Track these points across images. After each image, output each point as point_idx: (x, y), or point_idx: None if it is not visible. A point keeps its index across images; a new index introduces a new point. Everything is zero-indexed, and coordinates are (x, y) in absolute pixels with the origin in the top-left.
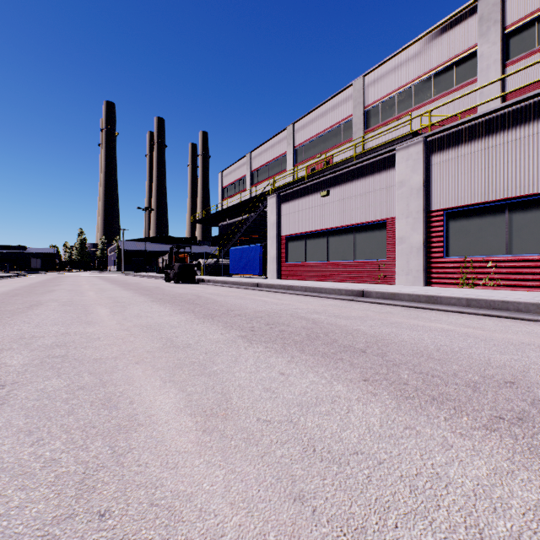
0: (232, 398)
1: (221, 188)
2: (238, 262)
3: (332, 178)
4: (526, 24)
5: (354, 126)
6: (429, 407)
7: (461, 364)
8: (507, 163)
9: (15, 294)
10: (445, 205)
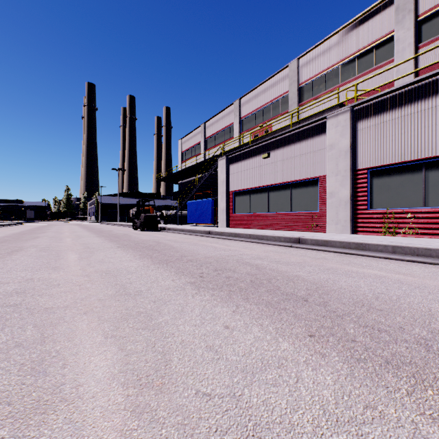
0: (172, 360)
1: (180, 152)
2: (194, 213)
3: (272, 142)
4: (436, 12)
5: (290, 100)
6: (385, 373)
7: (404, 315)
8: (424, 128)
9: (4, 240)
10: (370, 164)
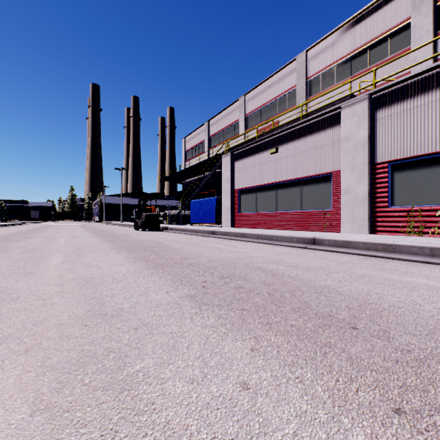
0: None
1: (184, 151)
2: (197, 213)
3: (281, 137)
4: None
5: (298, 95)
6: None
7: None
8: None
9: None
10: (391, 157)
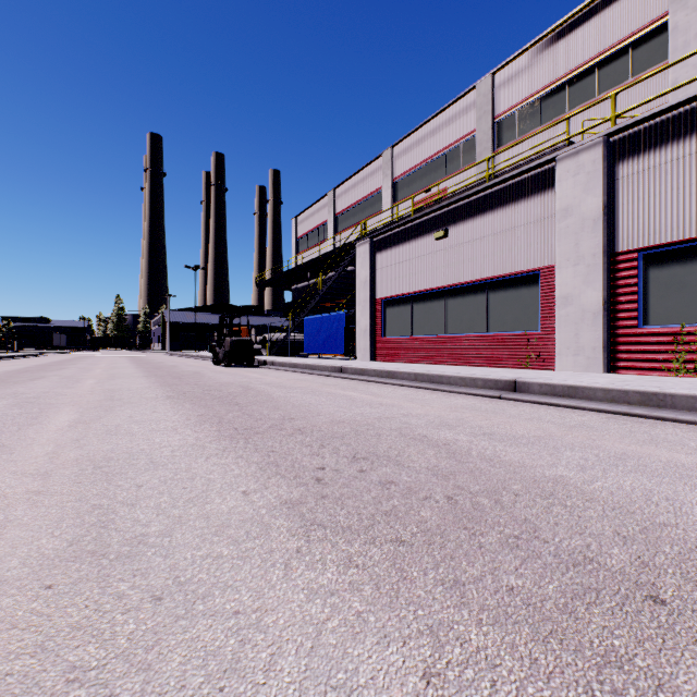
0: None
1: (295, 239)
2: (315, 337)
3: (453, 211)
4: None
5: (479, 145)
6: None
7: None
8: None
9: None
10: (643, 242)
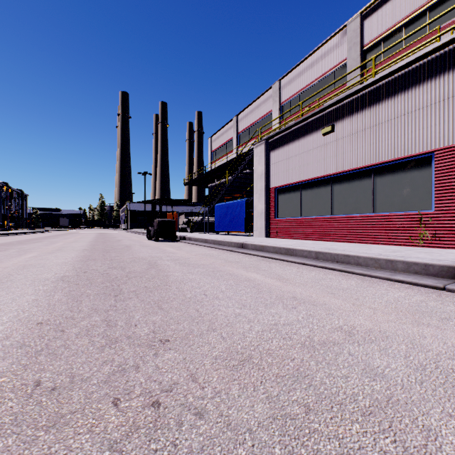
0: None
1: (210, 152)
2: (223, 219)
3: (339, 108)
4: None
5: (349, 69)
6: None
7: None
8: None
9: None
10: None
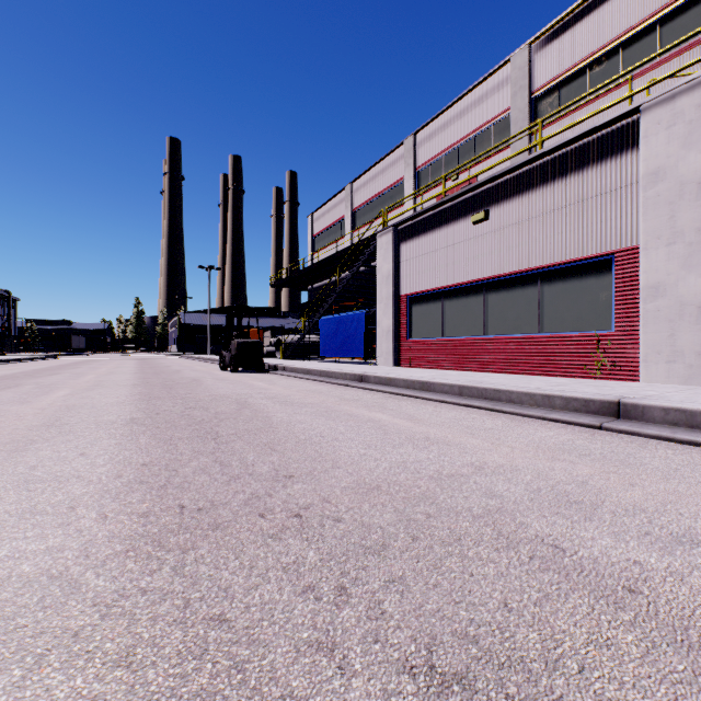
0: None
1: (310, 237)
2: (331, 339)
3: (495, 188)
4: None
5: (514, 124)
6: None
7: None
8: None
9: None
10: None
